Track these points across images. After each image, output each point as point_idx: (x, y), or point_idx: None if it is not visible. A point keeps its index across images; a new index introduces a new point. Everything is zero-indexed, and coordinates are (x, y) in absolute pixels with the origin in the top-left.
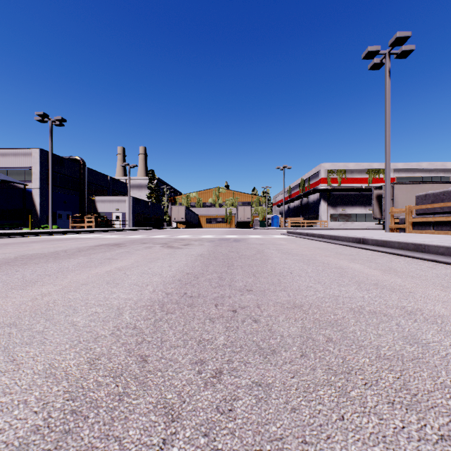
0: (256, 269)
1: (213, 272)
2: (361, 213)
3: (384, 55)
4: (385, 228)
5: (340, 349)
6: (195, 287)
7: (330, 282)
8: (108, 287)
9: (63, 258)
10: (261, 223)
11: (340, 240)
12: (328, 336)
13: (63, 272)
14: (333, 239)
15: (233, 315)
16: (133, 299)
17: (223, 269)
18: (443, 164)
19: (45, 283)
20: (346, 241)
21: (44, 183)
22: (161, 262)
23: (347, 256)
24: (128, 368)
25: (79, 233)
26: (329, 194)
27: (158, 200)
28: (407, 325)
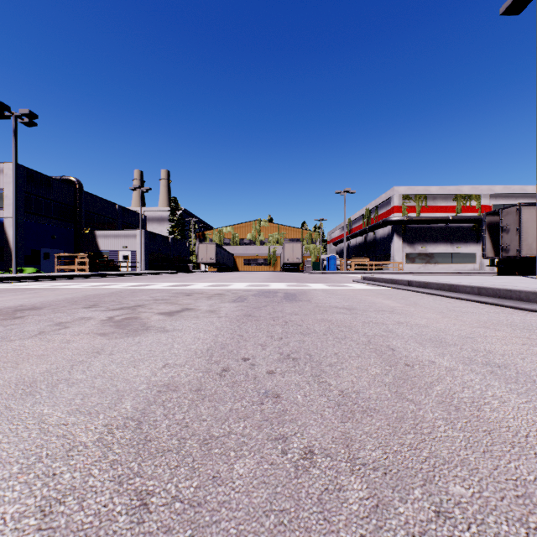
0: None
1: None
2: (446, 253)
3: None
4: None
5: None
6: None
7: None
8: None
9: None
10: (315, 266)
11: (517, 299)
12: None
13: None
14: (490, 296)
15: None
16: None
17: None
18: None
19: None
20: None
21: (20, 211)
22: None
23: None
24: None
25: (46, 280)
26: (404, 227)
27: (183, 236)
28: None
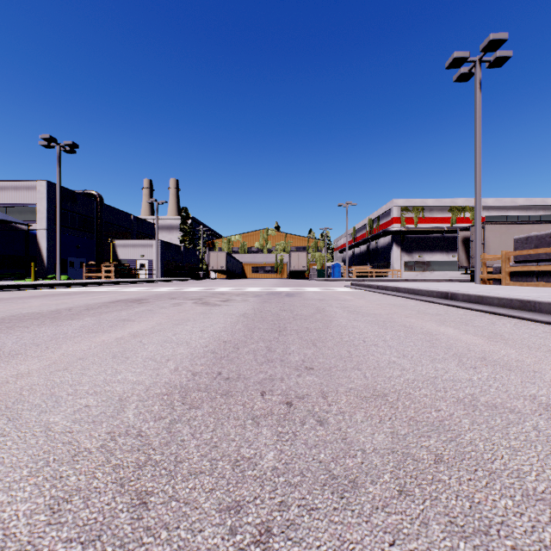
0: (317, 335)
1: (260, 339)
2: (442, 261)
3: (474, 63)
4: (475, 279)
5: (460, 478)
6: (234, 363)
7: (419, 355)
8: (114, 364)
9: (64, 320)
10: (320, 273)
11: (421, 295)
12: (436, 451)
13: (57, 339)
14: (412, 294)
15: (287, 411)
16: (144, 383)
17: (272, 335)
18: (543, 200)
19: (28, 357)
20: (428, 296)
21: (51, 223)
22: (191, 325)
23: (434, 316)
24: (113, 521)
25: (94, 285)
26: (403, 237)
27: (193, 244)
28: (550, 429)
